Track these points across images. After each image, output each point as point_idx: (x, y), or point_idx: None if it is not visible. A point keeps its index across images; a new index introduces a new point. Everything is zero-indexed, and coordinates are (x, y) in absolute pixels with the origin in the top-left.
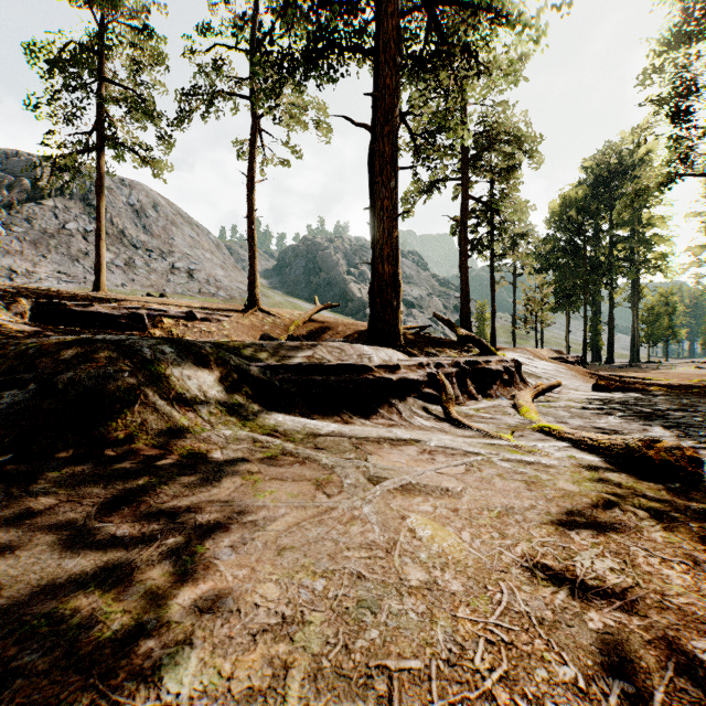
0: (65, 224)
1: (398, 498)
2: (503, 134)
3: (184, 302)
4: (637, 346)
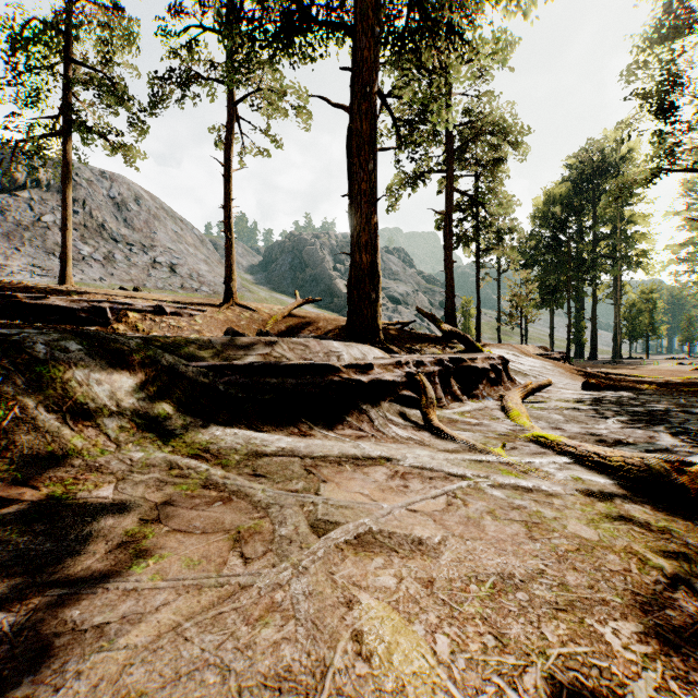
0: (41, 216)
1: (349, 560)
2: (489, 124)
3: (156, 296)
4: (619, 343)
